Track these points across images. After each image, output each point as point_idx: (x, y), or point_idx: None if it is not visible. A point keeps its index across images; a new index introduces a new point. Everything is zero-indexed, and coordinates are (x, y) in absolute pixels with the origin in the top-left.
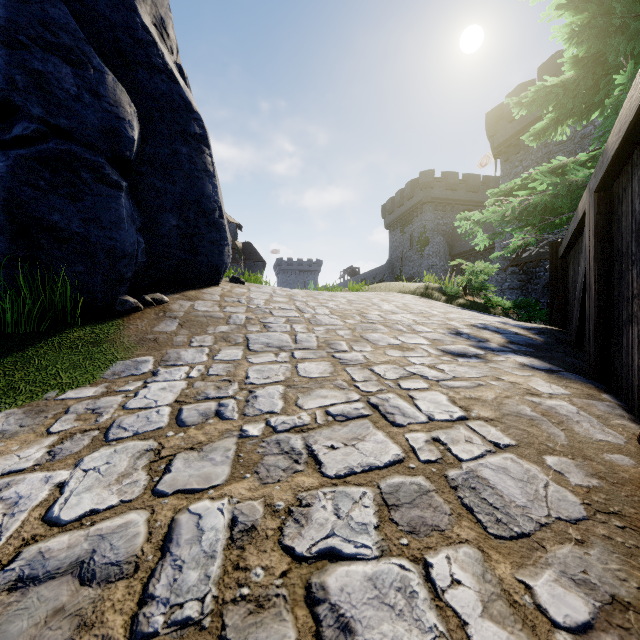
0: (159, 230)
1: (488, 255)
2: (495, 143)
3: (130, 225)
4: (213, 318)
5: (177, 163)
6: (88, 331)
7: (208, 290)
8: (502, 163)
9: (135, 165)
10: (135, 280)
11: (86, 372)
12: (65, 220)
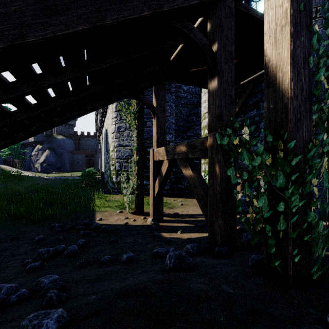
0: None
1: None
2: None
3: None
4: None
5: None
6: None
7: None
8: None
9: None
10: None
11: None
12: None
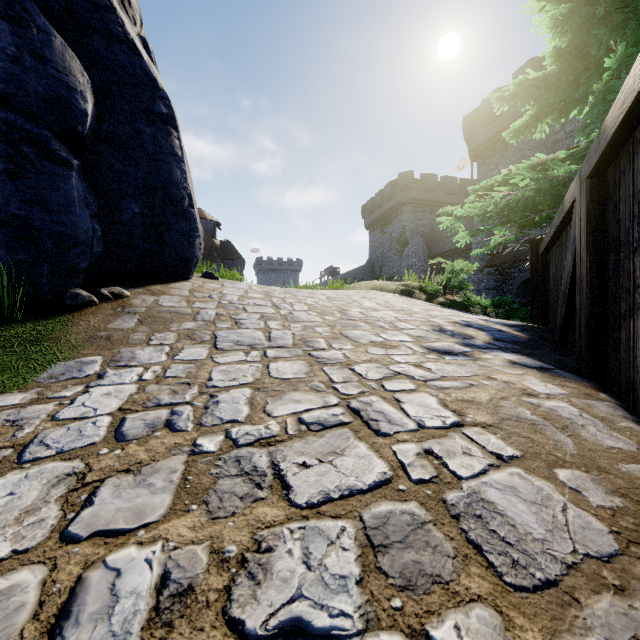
0: (119, 217)
1: (465, 256)
2: (472, 146)
3: (83, 209)
4: (179, 314)
5: (140, 144)
6: (28, 328)
7: (176, 285)
8: (479, 166)
9: (90, 143)
10: (91, 272)
11: (17, 375)
12: (1, 200)
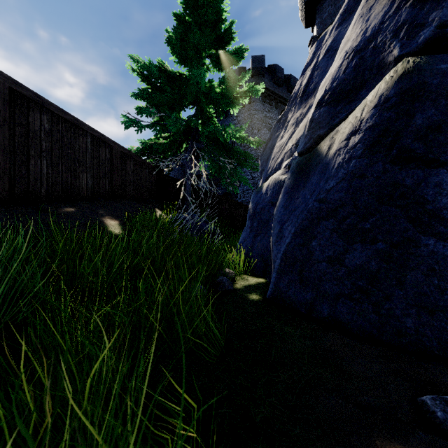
0: None
1: None
2: None
3: None
4: None
5: None
6: None
7: None
8: None
9: None
10: None
11: None
12: None
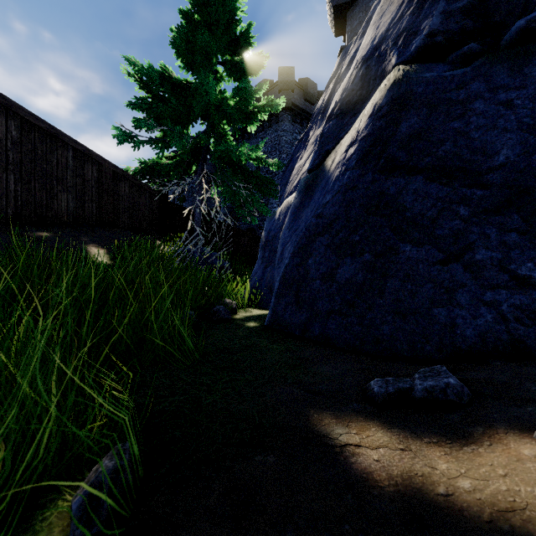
0: None
1: None
2: None
3: None
4: None
5: None
6: None
7: None
8: None
9: None
10: None
11: None
12: None
